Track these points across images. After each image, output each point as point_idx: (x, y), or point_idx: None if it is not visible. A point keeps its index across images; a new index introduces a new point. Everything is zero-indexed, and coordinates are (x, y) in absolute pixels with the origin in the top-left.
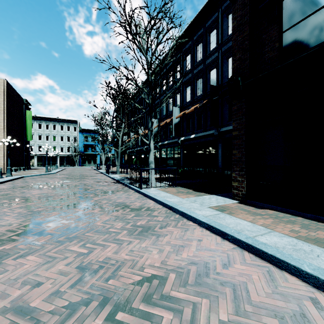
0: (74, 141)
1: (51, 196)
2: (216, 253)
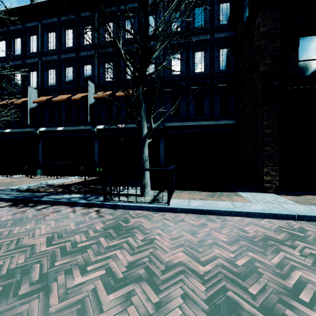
0: None
1: None
2: None
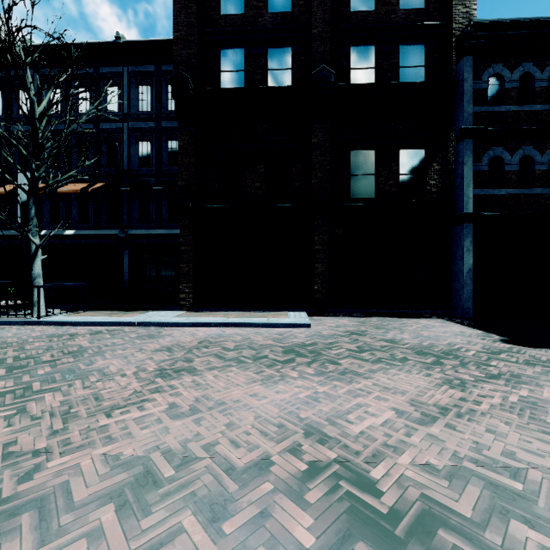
0: None
1: None
2: (214, 331)
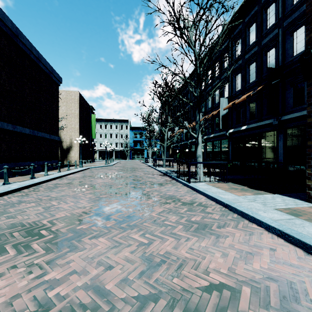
0: (126, 138)
1: (111, 185)
2: (301, 272)
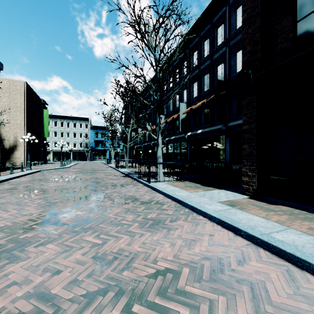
0: (86, 137)
1: (66, 188)
2: (229, 249)
